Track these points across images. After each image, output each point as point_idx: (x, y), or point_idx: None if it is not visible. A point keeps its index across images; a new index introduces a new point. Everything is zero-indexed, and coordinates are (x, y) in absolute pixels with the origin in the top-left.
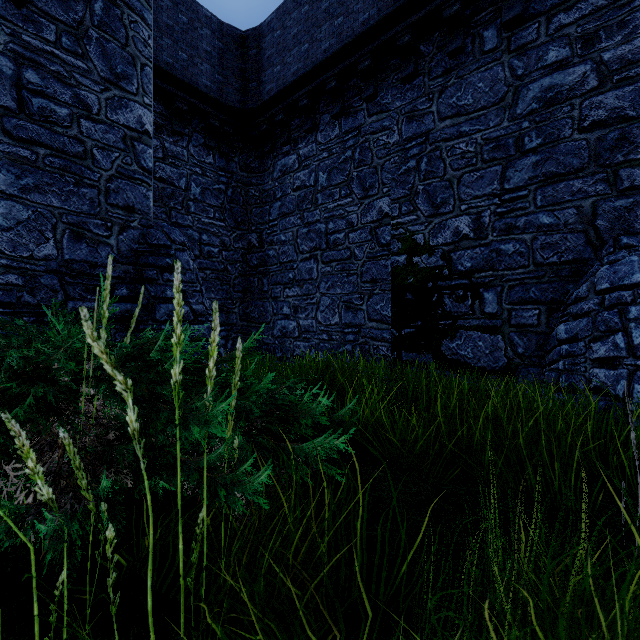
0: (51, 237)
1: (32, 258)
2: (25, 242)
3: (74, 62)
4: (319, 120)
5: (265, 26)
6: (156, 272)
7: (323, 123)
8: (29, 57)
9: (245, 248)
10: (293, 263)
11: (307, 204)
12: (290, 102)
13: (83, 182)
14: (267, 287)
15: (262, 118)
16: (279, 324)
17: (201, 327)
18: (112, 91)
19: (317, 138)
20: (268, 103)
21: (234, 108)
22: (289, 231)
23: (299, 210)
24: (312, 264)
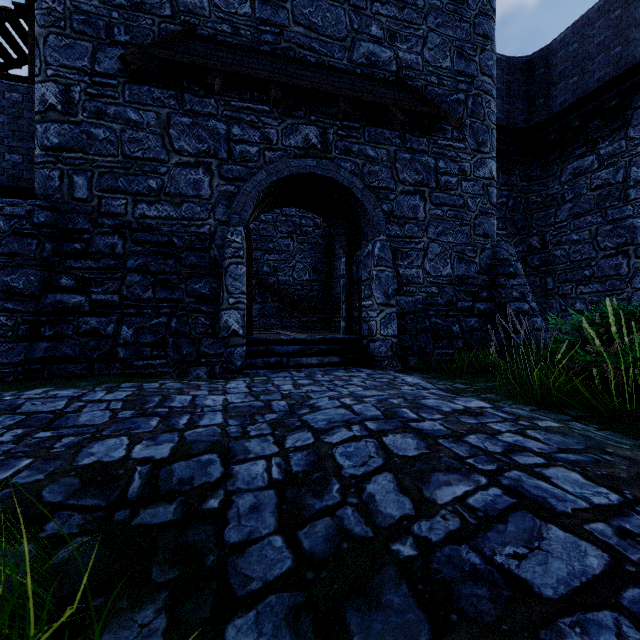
0: (449, 262)
1: (441, 276)
2: (438, 267)
3: (458, 146)
4: (631, 116)
5: (556, 44)
6: (503, 279)
7: (637, 118)
8: (440, 153)
9: (525, 251)
10: (590, 261)
11: (611, 201)
12: (591, 107)
13: (462, 223)
14: (552, 285)
15: (550, 129)
16: (569, 320)
17: (537, 320)
18: (476, 156)
19: (627, 134)
20: (559, 114)
21: (519, 128)
22: (584, 230)
23: (599, 208)
24: (619, 260)
